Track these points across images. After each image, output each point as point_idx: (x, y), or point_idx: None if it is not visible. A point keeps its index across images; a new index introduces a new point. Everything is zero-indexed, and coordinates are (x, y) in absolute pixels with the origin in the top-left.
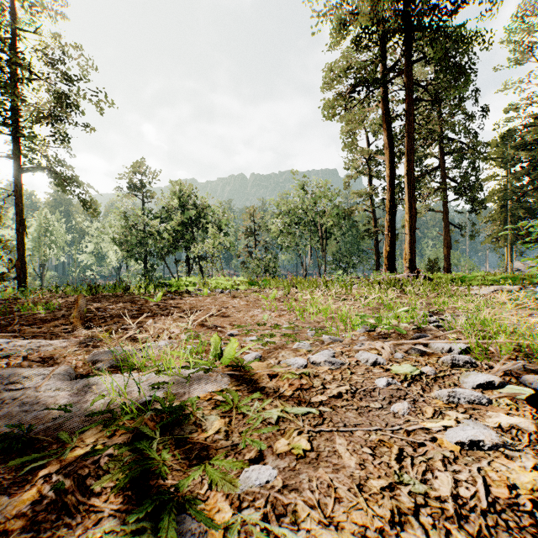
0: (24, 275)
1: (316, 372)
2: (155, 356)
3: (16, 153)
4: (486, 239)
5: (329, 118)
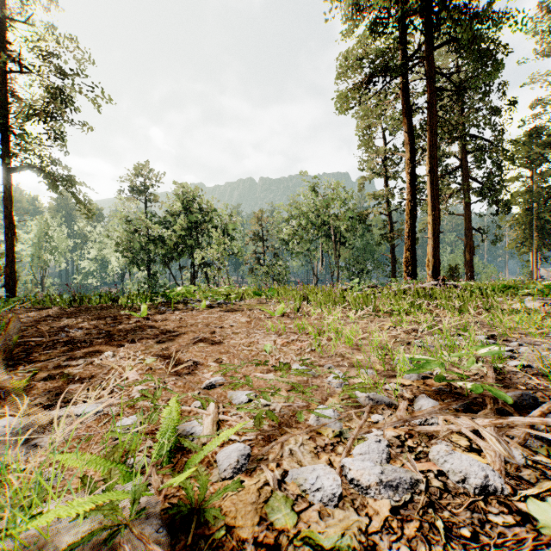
0: (14, 283)
1: (367, 532)
2: (62, 443)
3: (5, 151)
4: (509, 244)
5: (344, 112)
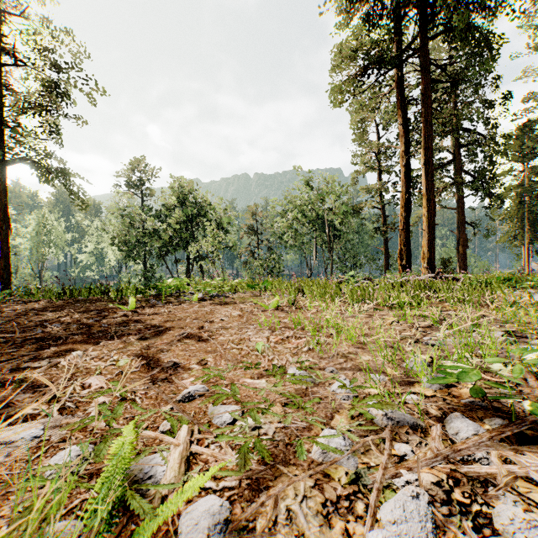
0: (8, 275)
1: None
2: None
3: None
4: (501, 237)
5: (338, 104)
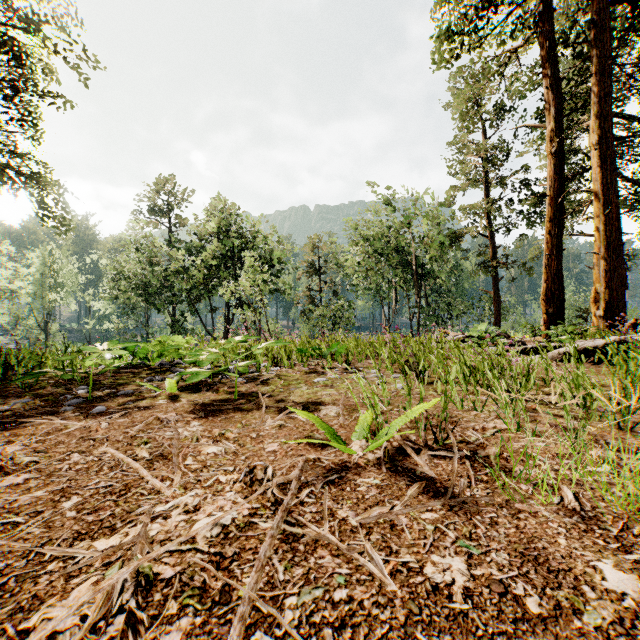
0: None
1: None
2: None
3: None
4: None
5: (445, 60)
